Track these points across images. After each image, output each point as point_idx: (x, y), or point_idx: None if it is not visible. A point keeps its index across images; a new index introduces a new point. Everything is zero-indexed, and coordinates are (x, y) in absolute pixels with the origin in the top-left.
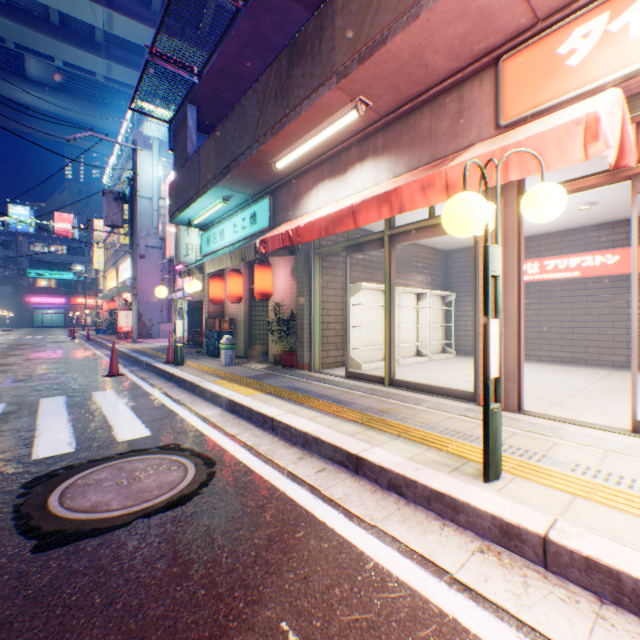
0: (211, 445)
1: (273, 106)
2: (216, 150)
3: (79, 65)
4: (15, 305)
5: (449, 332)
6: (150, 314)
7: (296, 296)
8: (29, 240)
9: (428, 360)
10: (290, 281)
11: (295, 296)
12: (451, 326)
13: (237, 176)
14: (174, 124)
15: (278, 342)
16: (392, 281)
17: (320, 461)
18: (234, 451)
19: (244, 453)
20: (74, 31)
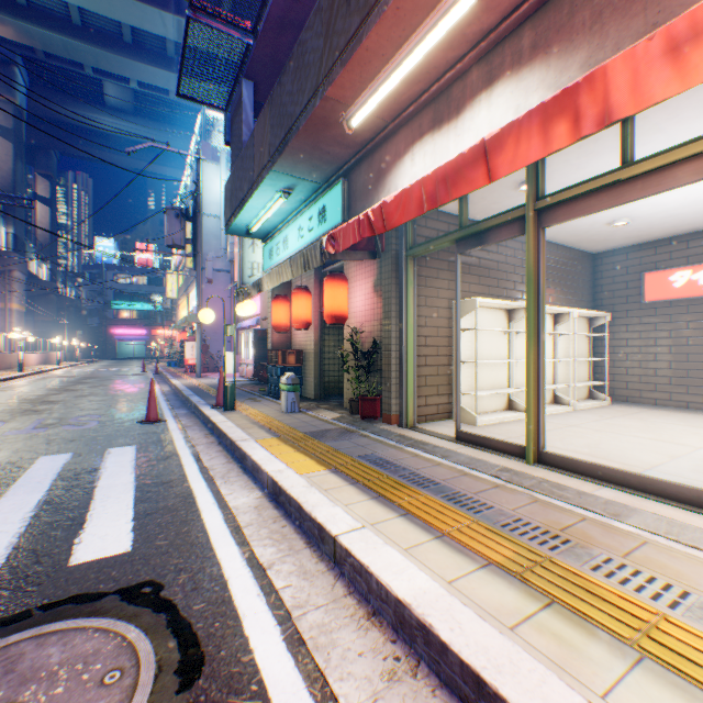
0: (214, 596)
1: (343, 17)
2: (271, 121)
3: (152, 84)
4: (101, 337)
5: (598, 369)
6: (218, 345)
7: (380, 319)
8: (113, 272)
9: (572, 410)
10: (371, 298)
11: (378, 319)
12: (601, 361)
13: (297, 151)
14: (230, 111)
15: (355, 382)
16: (541, 287)
17: (437, 702)
18: (251, 624)
19: (269, 634)
20: (146, 47)
